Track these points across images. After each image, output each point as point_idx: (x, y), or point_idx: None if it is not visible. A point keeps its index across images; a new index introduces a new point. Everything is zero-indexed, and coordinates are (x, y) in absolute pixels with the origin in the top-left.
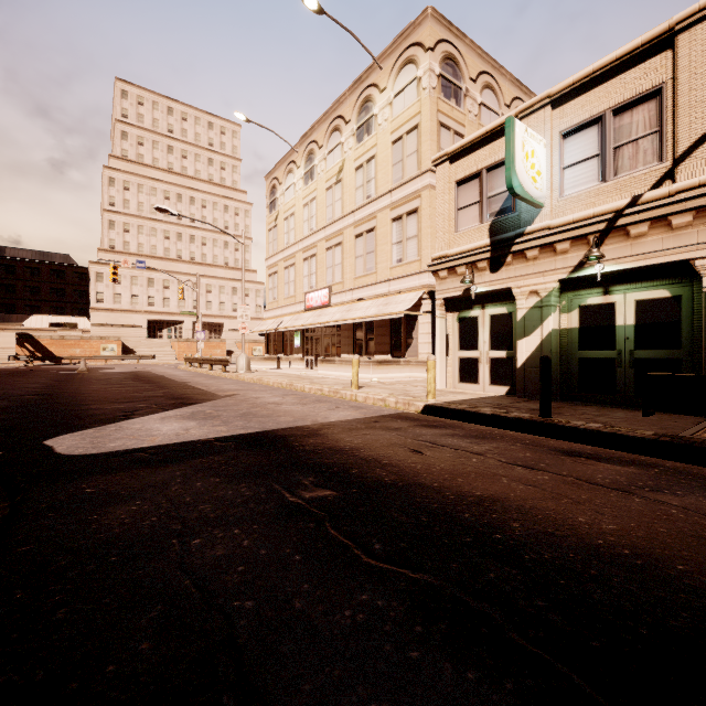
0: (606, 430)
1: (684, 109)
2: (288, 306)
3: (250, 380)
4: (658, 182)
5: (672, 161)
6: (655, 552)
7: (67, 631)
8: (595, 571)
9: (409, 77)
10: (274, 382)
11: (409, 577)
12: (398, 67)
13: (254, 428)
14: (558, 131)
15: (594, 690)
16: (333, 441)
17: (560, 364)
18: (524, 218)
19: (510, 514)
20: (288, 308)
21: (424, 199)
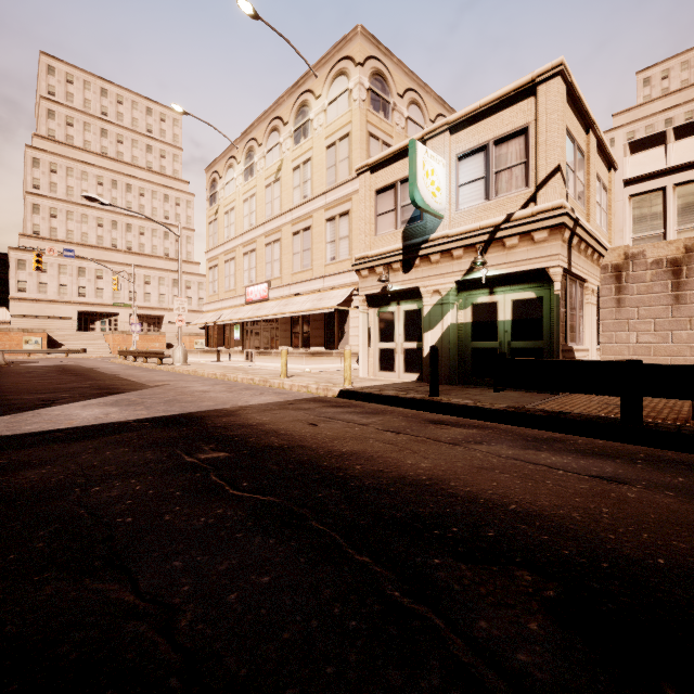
0: (472, 405)
1: (542, 146)
2: (228, 299)
3: (186, 371)
4: (525, 204)
5: (535, 187)
6: (444, 477)
7: None
8: (393, 489)
9: (342, 88)
10: (208, 373)
11: (259, 499)
12: (332, 77)
13: (174, 411)
14: (455, 154)
15: (345, 541)
16: (244, 419)
17: (458, 353)
18: (429, 227)
19: (359, 461)
20: (228, 301)
21: (354, 202)
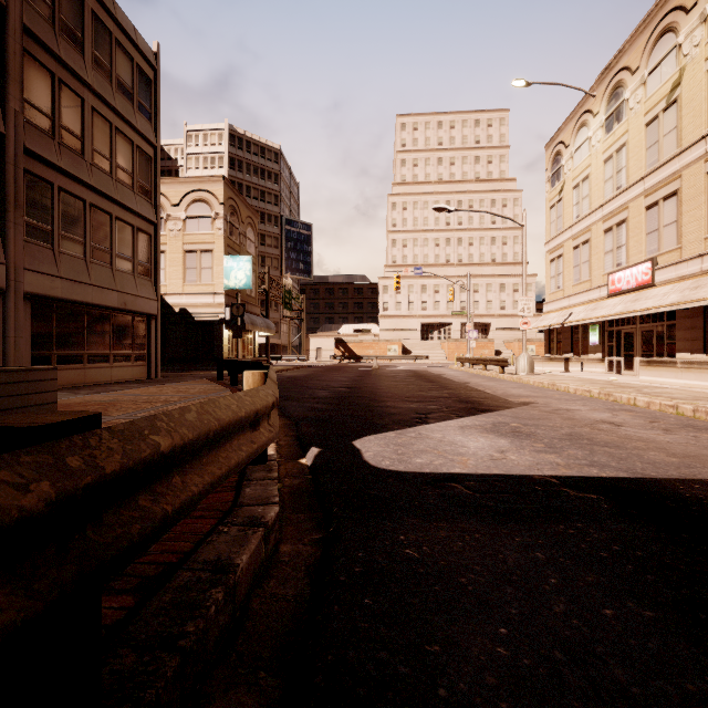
0: None
1: None
2: (579, 294)
3: (538, 384)
4: None
5: None
6: None
7: None
8: None
9: None
10: (576, 388)
11: None
12: None
13: (612, 468)
14: None
15: None
16: None
17: None
18: None
19: None
20: (579, 296)
21: None
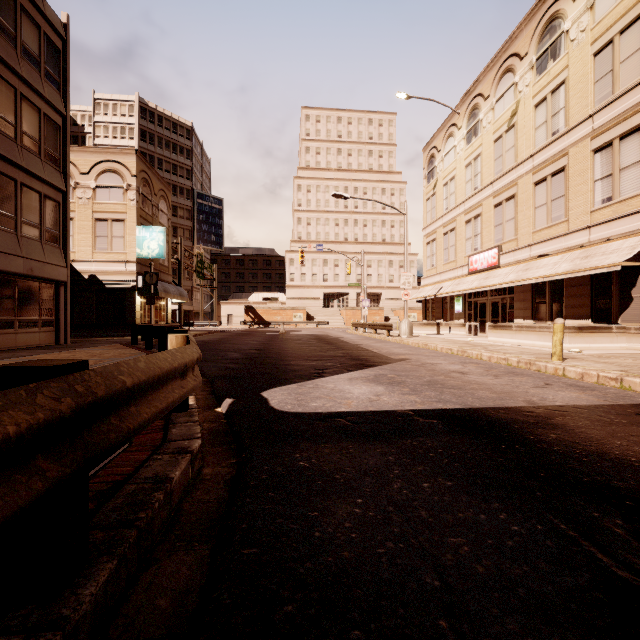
0: None
1: None
2: (447, 271)
3: (415, 344)
4: None
5: None
6: None
7: None
8: None
9: None
10: (442, 347)
11: None
12: None
13: (452, 402)
14: None
15: None
16: (593, 442)
17: None
18: None
19: None
20: (447, 273)
21: None
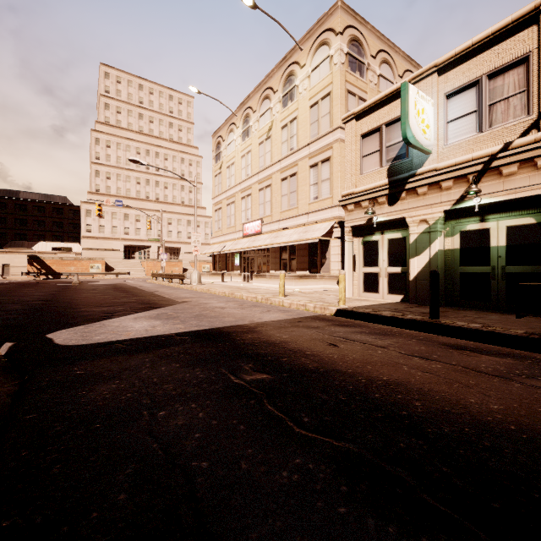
0: (485, 329)
1: None
2: (229, 234)
3: (201, 290)
4: (525, 131)
5: (537, 114)
6: (537, 428)
7: (61, 483)
8: (488, 443)
9: (323, 56)
10: (219, 291)
11: (334, 445)
12: (315, 48)
13: (205, 326)
14: (443, 93)
15: None
16: (267, 336)
17: (445, 277)
18: (415, 163)
19: (412, 395)
20: (229, 235)
21: (335, 149)
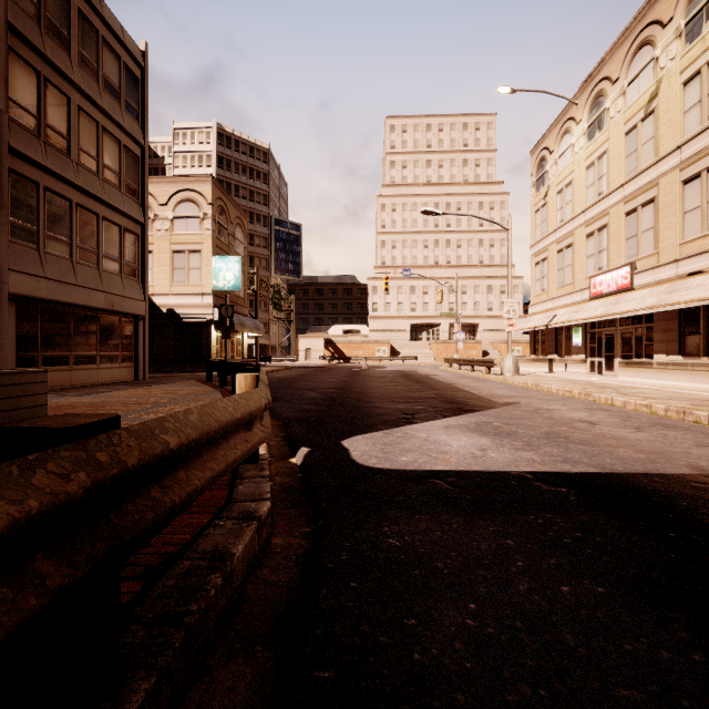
0: None
1: None
2: (562, 296)
3: (522, 384)
4: None
5: None
6: None
7: None
8: None
9: None
10: (558, 389)
11: None
12: None
13: (584, 464)
14: None
15: None
16: None
17: None
18: None
19: None
20: (562, 299)
21: None
